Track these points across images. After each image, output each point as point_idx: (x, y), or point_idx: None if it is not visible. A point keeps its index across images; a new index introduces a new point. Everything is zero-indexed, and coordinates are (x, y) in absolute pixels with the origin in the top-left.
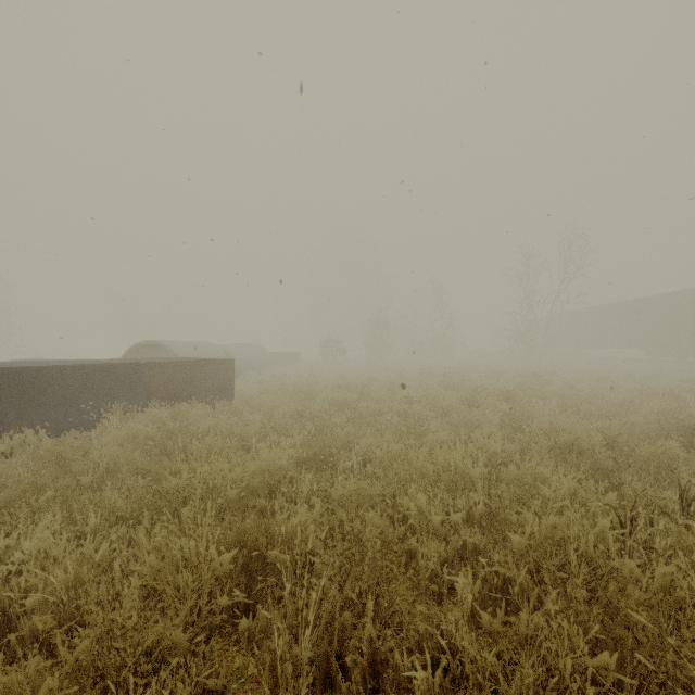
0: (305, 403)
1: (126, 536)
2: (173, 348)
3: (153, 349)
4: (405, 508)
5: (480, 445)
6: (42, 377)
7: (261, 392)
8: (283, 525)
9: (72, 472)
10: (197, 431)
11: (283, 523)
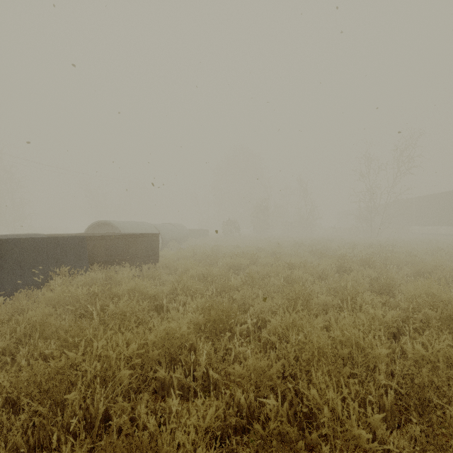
0: (209, 268)
1: (7, 424)
2: (118, 225)
3: (106, 226)
4: (312, 403)
5: (371, 316)
6: (3, 247)
7: (178, 258)
8: (164, 452)
9: (0, 333)
10: (117, 293)
11: (164, 450)
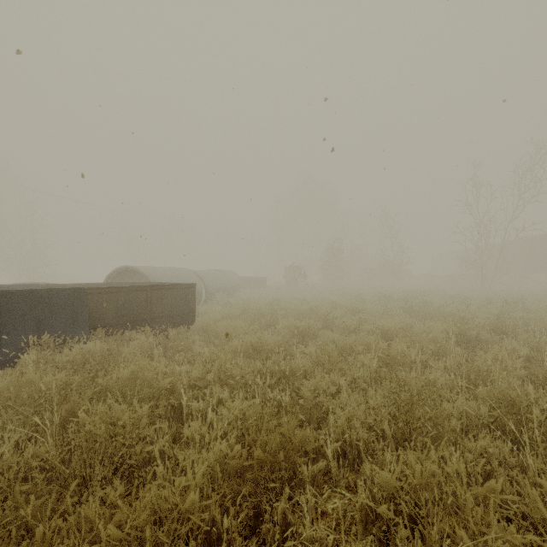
0: (262, 337)
1: None
2: (146, 272)
3: (133, 274)
4: None
5: None
6: None
7: (223, 316)
8: None
9: None
10: (106, 385)
11: None
